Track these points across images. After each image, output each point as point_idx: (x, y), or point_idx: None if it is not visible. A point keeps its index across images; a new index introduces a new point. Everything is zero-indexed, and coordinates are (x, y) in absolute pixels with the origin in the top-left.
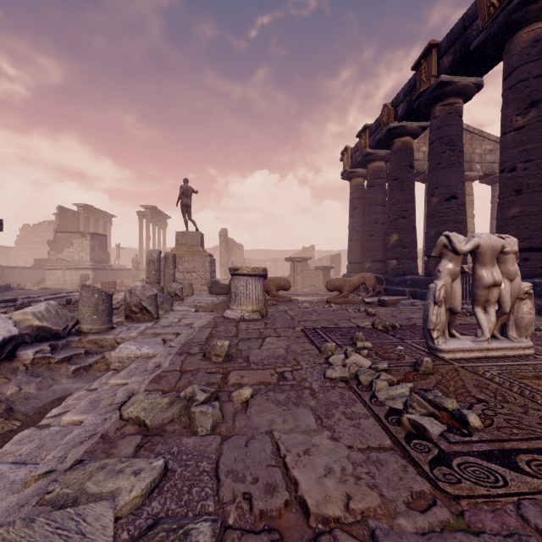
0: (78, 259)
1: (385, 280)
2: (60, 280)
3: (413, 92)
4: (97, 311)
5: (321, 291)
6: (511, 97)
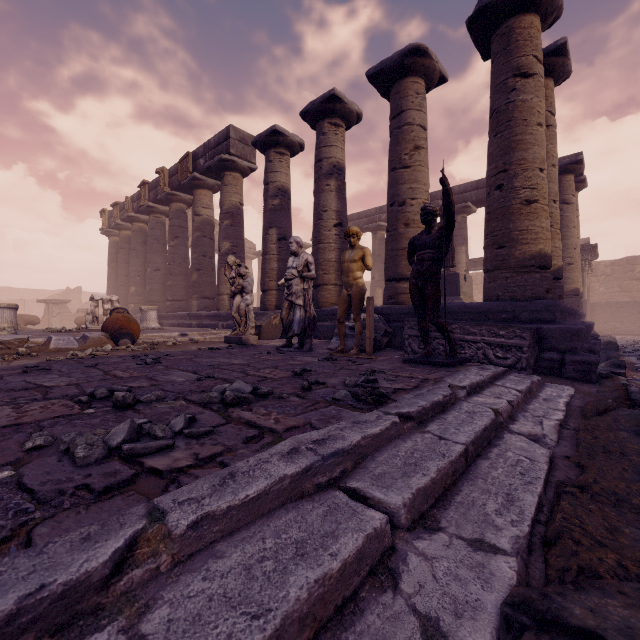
0: None
1: None
2: None
3: (140, 201)
4: None
5: None
6: (170, 231)
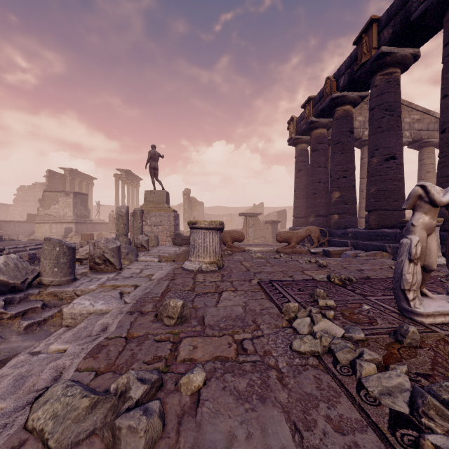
0: (63, 214)
1: (328, 233)
2: (47, 232)
3: (354, 64)
4: (58, 263)
5: (270, 242)
6: None
